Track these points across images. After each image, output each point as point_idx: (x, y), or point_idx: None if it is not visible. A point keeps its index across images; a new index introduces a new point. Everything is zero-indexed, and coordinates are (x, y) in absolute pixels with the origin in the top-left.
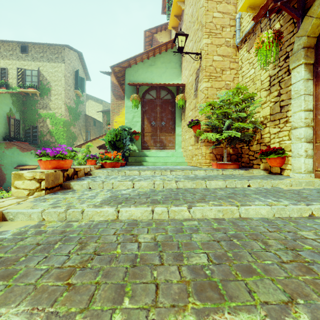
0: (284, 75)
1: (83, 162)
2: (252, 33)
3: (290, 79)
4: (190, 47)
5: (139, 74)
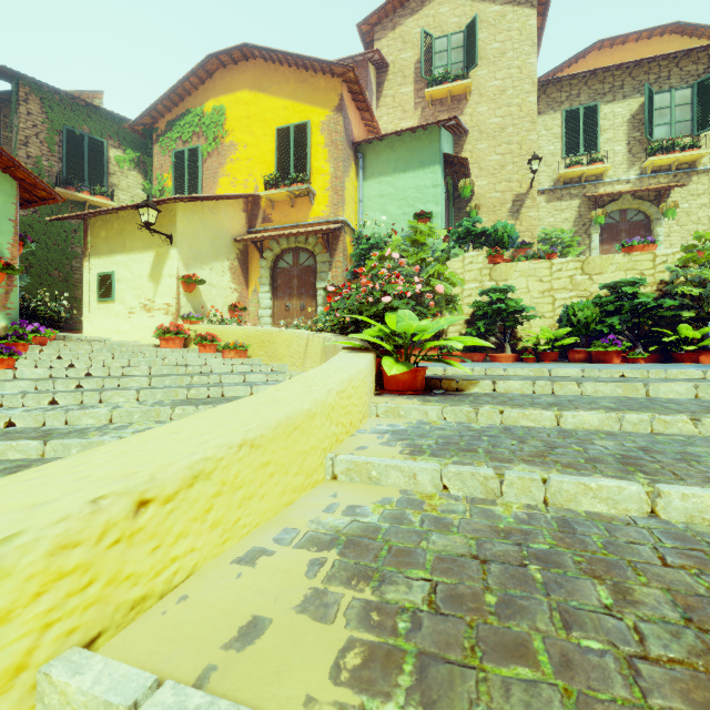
0: (582, 234)
1: (452, 256)
2: (552, 192)
3: (587, 238)
4: (496, 160)
5: (444, 145)
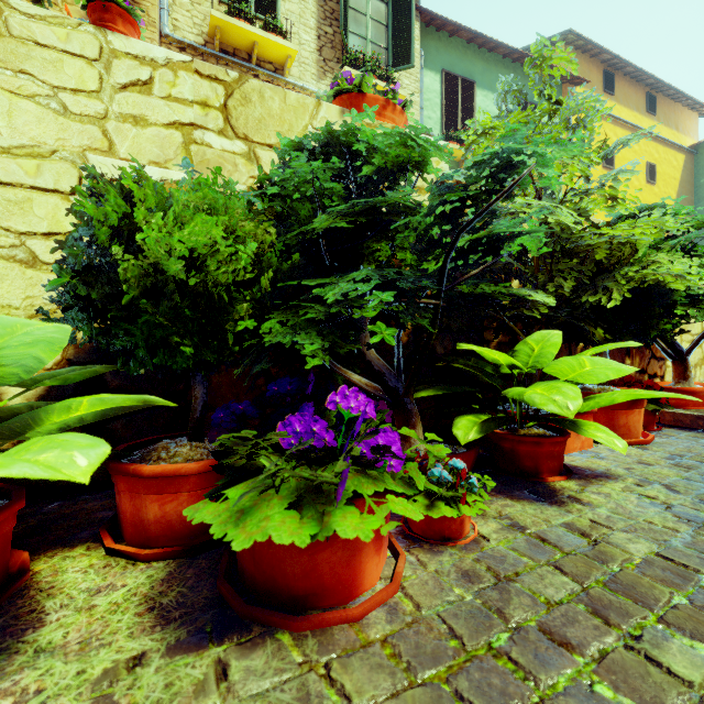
0: None
1: None
2: (201, 57)
3: None
4: None
5: None
